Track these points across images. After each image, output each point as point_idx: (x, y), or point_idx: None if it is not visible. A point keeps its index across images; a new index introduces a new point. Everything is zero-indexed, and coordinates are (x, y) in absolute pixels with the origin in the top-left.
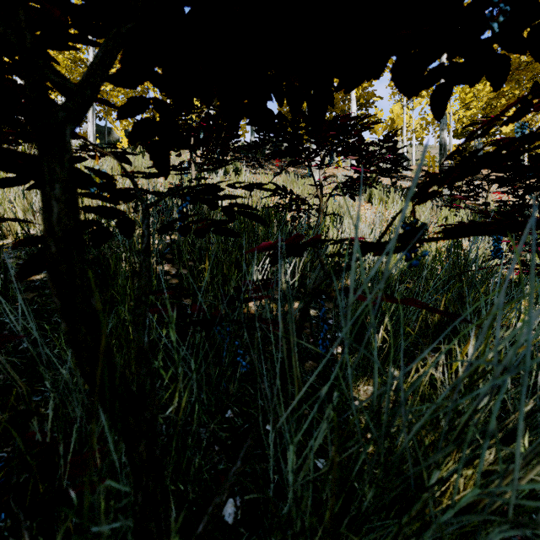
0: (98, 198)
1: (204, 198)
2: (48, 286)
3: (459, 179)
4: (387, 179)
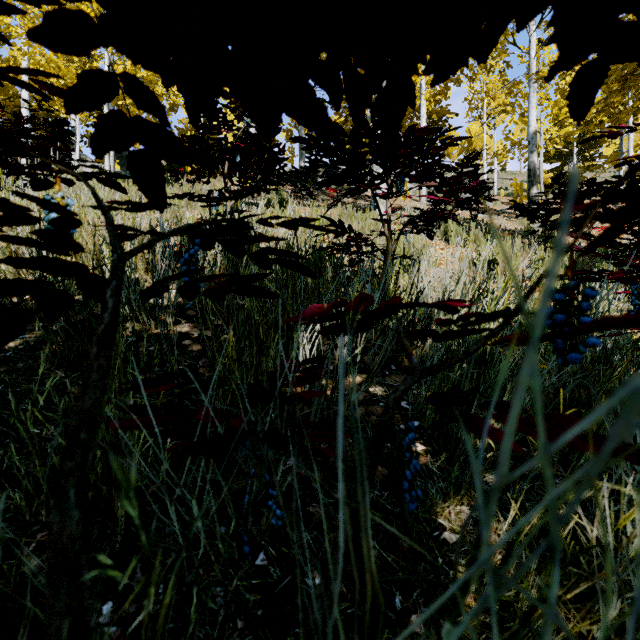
0: (31, 245)
1: (228, 240)
2: (23, 357)
3: None
4: (465, 212)
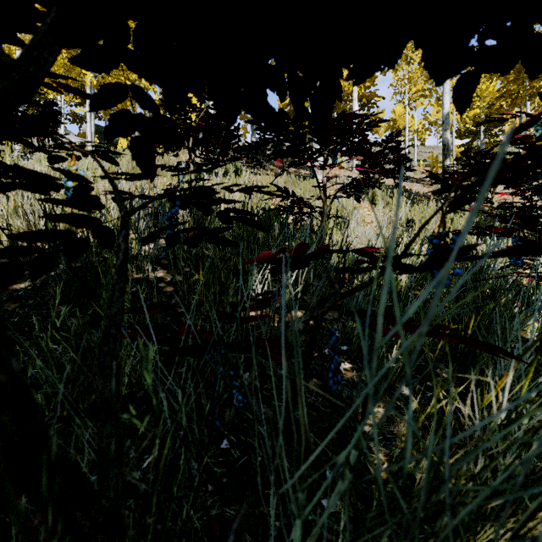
0: (66, 205)
1: (198, 202)
2: (32, 296)
3: (501, 182)
4: (390, 180)
